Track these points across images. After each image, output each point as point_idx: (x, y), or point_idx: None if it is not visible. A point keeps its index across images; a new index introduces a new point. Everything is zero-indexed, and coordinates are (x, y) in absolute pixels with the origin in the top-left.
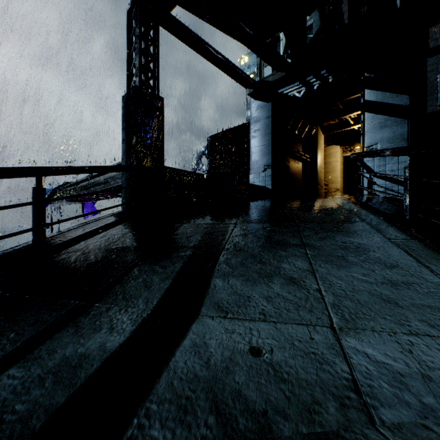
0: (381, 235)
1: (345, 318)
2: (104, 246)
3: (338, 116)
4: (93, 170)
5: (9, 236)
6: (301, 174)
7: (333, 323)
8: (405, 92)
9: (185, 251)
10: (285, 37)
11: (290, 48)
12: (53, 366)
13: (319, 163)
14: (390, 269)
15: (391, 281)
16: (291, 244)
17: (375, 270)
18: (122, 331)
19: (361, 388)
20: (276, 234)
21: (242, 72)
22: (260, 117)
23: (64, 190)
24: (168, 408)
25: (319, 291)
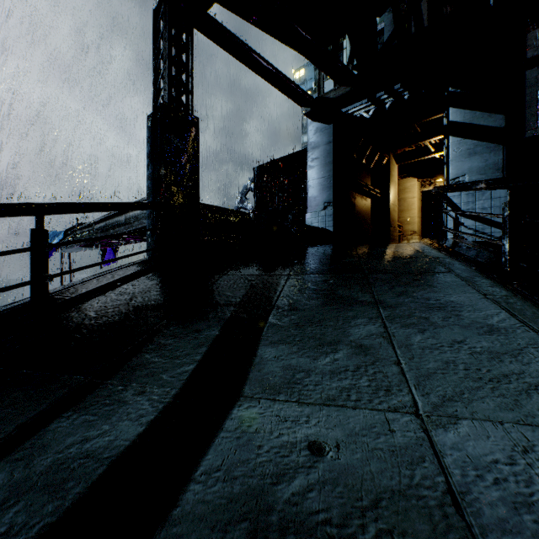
0: (475, 290)
1: (434, 402)
2: (122, 304)
3: (415, 141)
4: (109, 208)
5: (0, 292)
6: (369, 214)
7: (419, 408)
8: (500, 111)
9: (224, 310)
10: (350, 43)
11: (356, 56)
12: (45, 469)
13: (392, 199)
14: (489, 335)
15: (492, 351)
16: (360, 301)
17: (469, 336)
18: (140, 419)
19: (463, 504)
20: (340, 288)
21: (297, 87)
22: (320, 142)
23: (77, 232)
24: (197, 532)
25: (398, 364)
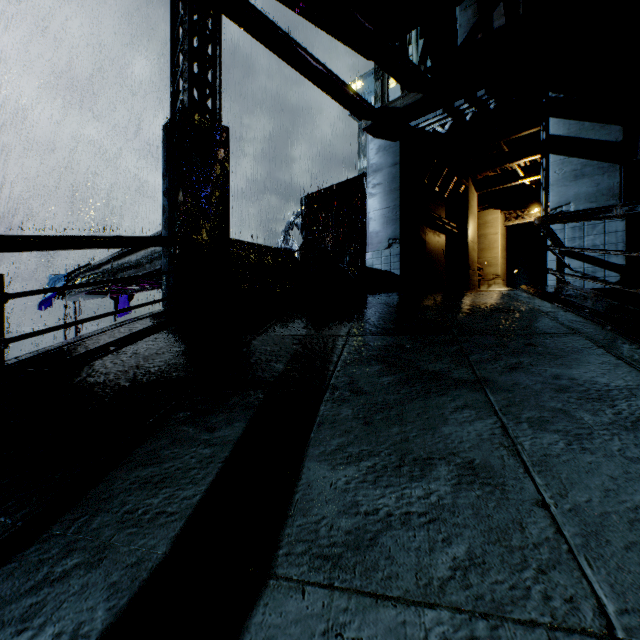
0: (624, 362)
1: (638, 604)
2: (109, 379)
3: (501, 164)
4: (100, 243)
5: None
6: (444, 253)
7: (613, 622)
8: (617, 121)
9: (255, 392)
10: (424, 35)
11: (431, 53)
12: None
13: (470, 235)
14: None
15: None
16: (455, 380)
17: None
18: (76, 634)
19: None
20: (422, 357)
21: (354, 93)
22: (383, 164)
23: (81, 276)
24: None
25: (543, 505)
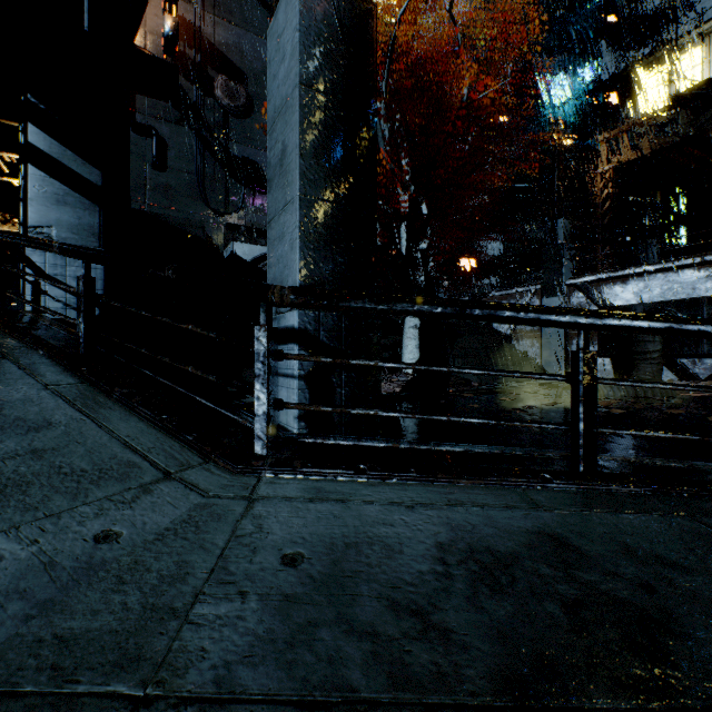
0: (36, 380)
1: None
2: None
3: None
4: None
5: None
6: None
7: None
8: (98, 165)
9: None
10: None
11: None
12: None
13: None
14: (36, 433)
15: (34, 450)
16: None
17: (8, 439)
18: None
19: None
20: None
21: None
22: None
23: None
24: None
25: None
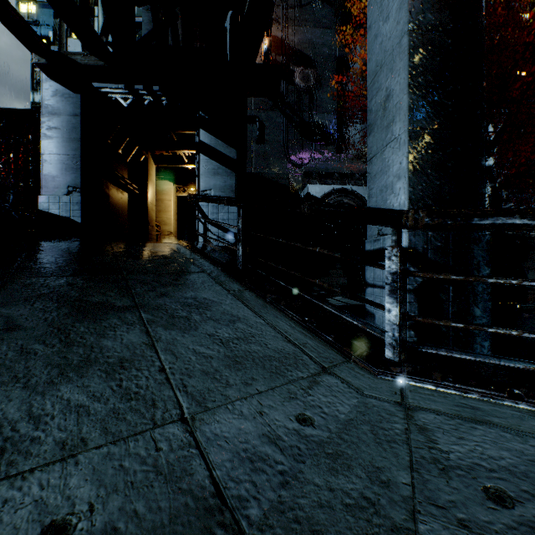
0: (222, 287)
1: (197, 399)
2: None
3: (173, 148)
4: None
5: None
6: (127, 209)
7: (185, 412)
8: (234, 146)
9: None
10: (105, 12)
11: (112, 32)
12: None
13: (150, 198)
14: (233, 324)
15: (236, 338)
16: (119, 307)
17: (221, 328)
18: None
19: (226, 492)
20: (92, 293)
21: (23, 20)
22: (61, 109)
23: None
24: None
25: (163, 370)
